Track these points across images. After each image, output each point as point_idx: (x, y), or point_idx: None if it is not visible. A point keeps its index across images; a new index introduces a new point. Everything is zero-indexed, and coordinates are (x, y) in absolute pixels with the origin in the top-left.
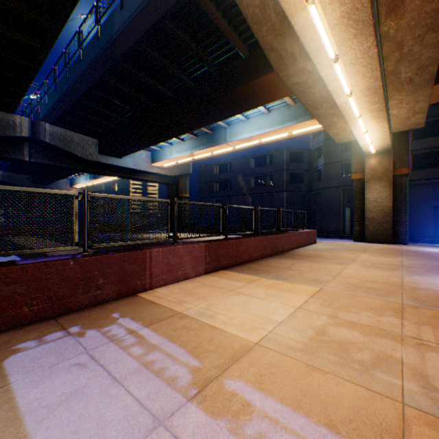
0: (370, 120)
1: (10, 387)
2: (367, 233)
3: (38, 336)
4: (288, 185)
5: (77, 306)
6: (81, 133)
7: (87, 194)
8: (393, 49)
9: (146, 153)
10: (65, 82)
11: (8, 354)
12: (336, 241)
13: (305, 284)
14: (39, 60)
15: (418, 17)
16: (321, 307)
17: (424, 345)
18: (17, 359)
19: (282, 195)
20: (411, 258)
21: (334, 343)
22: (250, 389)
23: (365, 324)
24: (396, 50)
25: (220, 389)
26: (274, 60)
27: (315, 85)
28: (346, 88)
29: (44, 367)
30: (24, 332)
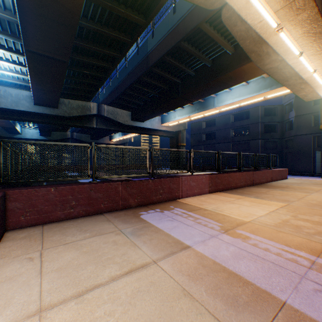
0: None
1: (150, 223)
2: None
3: (145, 211)
4: (262, 134)
5: (152, 202)
6: (122, 109)
7: (153, 148)
8: None
9: (158, 117)
10: (116, 81)
11: (139, 215)
12: (305, 177)
13: (276, 201)
14: (109, 73)
15: None
16: (286, 212)
17: None
18: (144, 216)
19: (257, 142)
20: None
21: (293, 225)
22: (248, 233)
23: (315, 221)
24: None
25: (234, 232)
26: (254, 57)
27: (284, 67)
28: (309, 69)
29: (157, 219)
30: (138, 209)
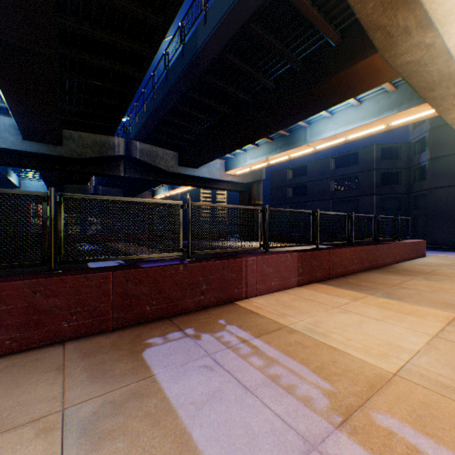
0: None
1: (156, 378)
2: None
3: (161, 334)
4: (378, 187)
5: (185, 309)
6: (164, 148)
7: (190, 203)
8: None
9: (220, 161)
10: (152, 103)
11: (143, 347)
12: (453, 254)
13: (431, 307)
14: (135, 85)
15: None
16: None
17: None
18: (152, 352)
19: (370, 198)
20: None
21: None
22: (411, 431)
23: None
24: None
25: (369, 422)
26: (379, 39)
27: (433, 61)
28: None
29: (176, 364)
30: (149, 328)
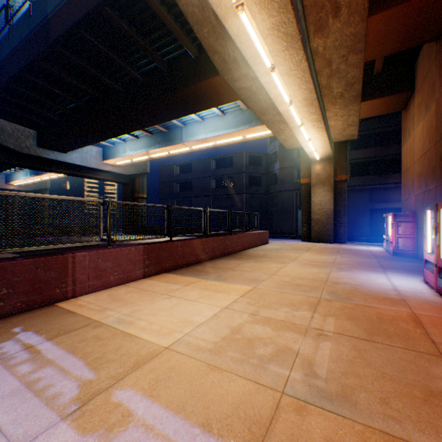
0: (311, 129)
1: None
2: (313, 233)
3: None
4: (247, 187)
5: None
6: (14, 122)
7: None
8: (324, 65)
9: (97, 149)
10: None
11: None
12: (287, 241)
13: (241, 284)
14: None
15: (341, 38)
16: (247, 306)
17: (323, 335)
18: None
19: (241, 197)
20: (344, 255)
21: (244, 340)
22: (139, 398)
23: (280, 320)
24: (326, 66)
25: (105, 401)
26: (218, 62)
27: (260, 91)
28: (285, 97)
29: None
30: None
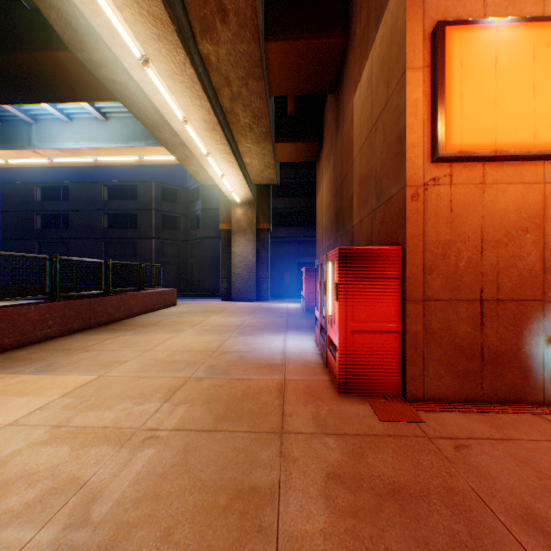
0: (222, 162)
1: None
2: (234, 291)
3: None
4: (160, 230)
5: None
6: None
7: None
8: (223, 82)
9: None
10: None
11: None
12: (204, 301)
13: (83, 372)
14: None
15: (236, 54)
16: (59, 412)
17: (153, 438)
18: None
19: (151, 242)
20: (258, 315)
21: None
22: None
23: (102, 426)
24: (226, 85)
25: None
26: (61, 25)
27: (144, 94)
28: (176, 111)
29: None
30: None
